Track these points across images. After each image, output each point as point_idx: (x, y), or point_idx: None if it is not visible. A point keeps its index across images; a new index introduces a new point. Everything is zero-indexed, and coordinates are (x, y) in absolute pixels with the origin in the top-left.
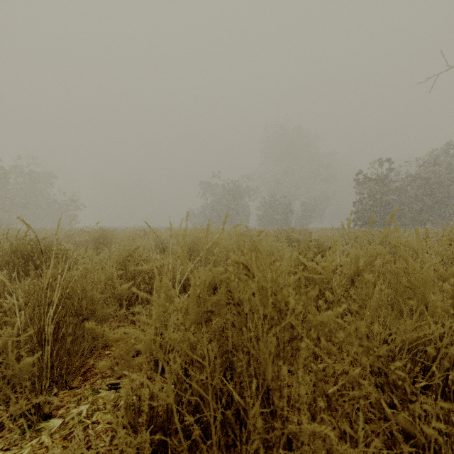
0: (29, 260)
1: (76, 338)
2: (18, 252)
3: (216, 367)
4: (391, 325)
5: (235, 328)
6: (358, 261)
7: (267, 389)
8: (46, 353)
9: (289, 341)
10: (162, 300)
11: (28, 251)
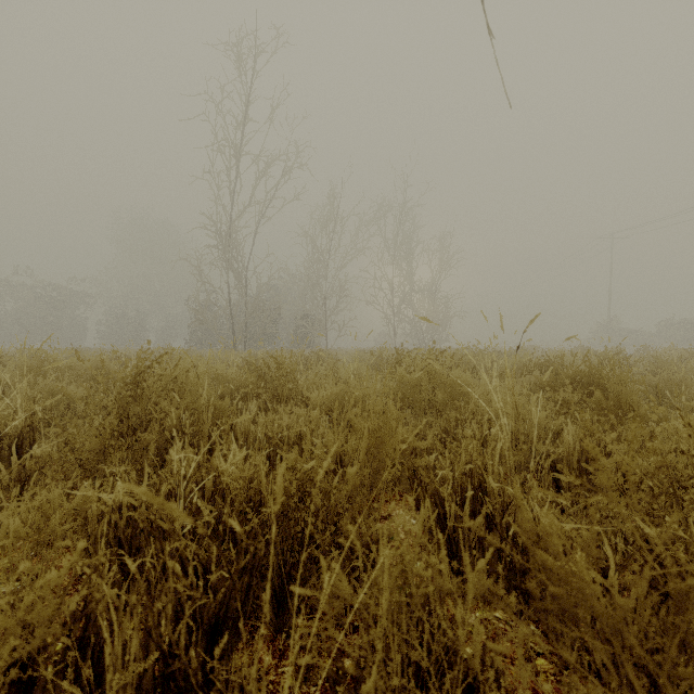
0: None
1: None
2: None
3: None
4: None
5: None
6: None
7: None
8: None
9: None
10: None
11: None
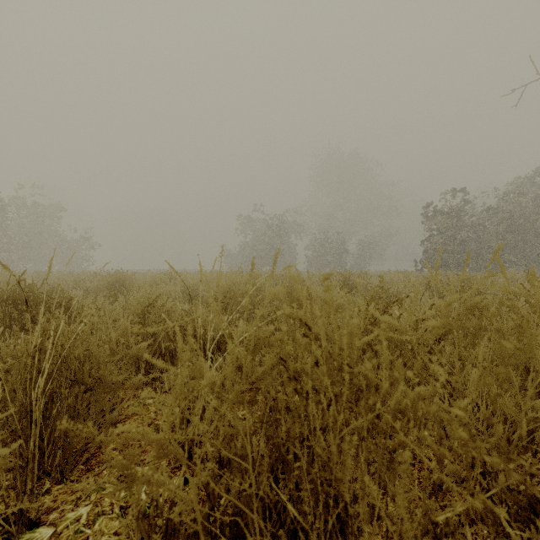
0: (24, 311)
1: (76, 414)
2: (9, 301)
3: (264, 468)
4: (488, 396)
5: (290, 412)
6: (449, 314)
7: (336, 499)
8: (33, 438)
9: (368, 431)
10: (184, 377)
11: (23, 300)
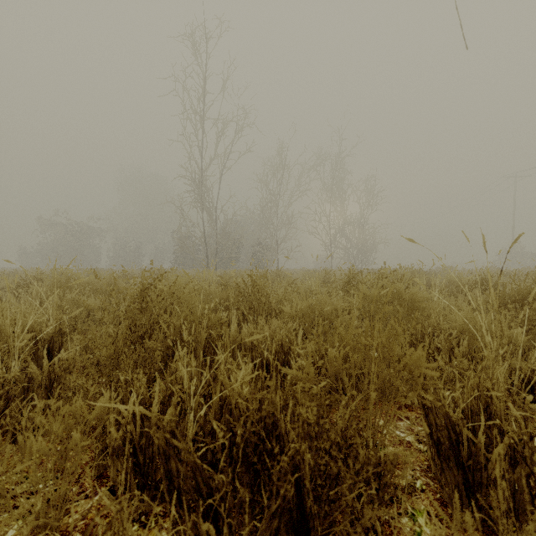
0: None
1: None
2: None
3: None
4: None
5: None
6: None
7: None
8: None
9: None
10: None
11: None
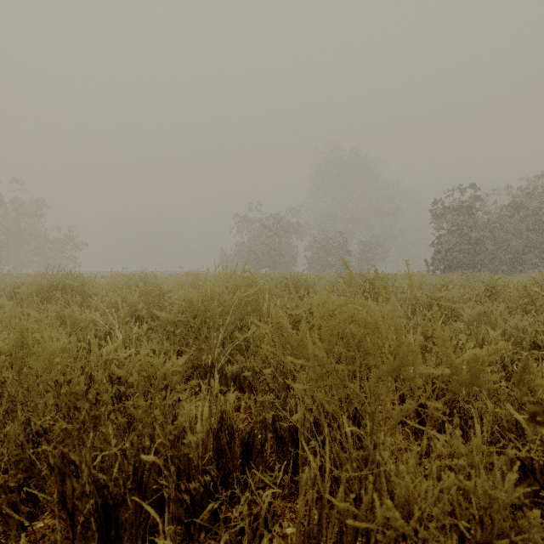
0: None
1: None
2: None
3: None
4: None
5: None
6: None
7: None
8: None
9: None
10: None
11: None
